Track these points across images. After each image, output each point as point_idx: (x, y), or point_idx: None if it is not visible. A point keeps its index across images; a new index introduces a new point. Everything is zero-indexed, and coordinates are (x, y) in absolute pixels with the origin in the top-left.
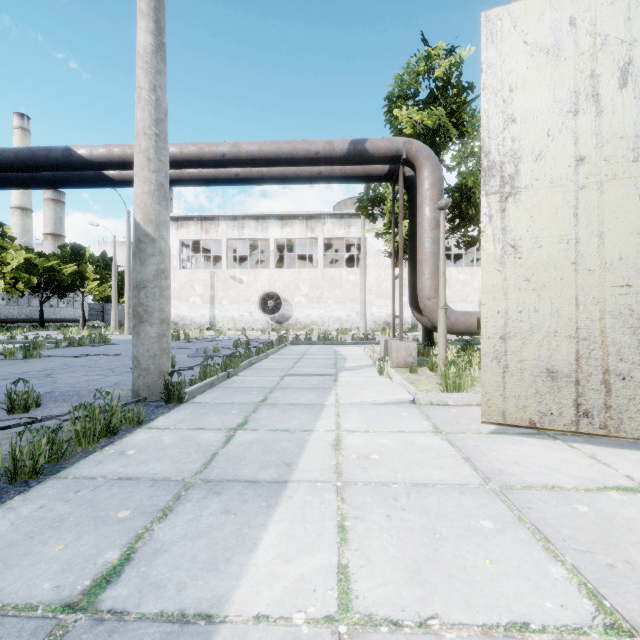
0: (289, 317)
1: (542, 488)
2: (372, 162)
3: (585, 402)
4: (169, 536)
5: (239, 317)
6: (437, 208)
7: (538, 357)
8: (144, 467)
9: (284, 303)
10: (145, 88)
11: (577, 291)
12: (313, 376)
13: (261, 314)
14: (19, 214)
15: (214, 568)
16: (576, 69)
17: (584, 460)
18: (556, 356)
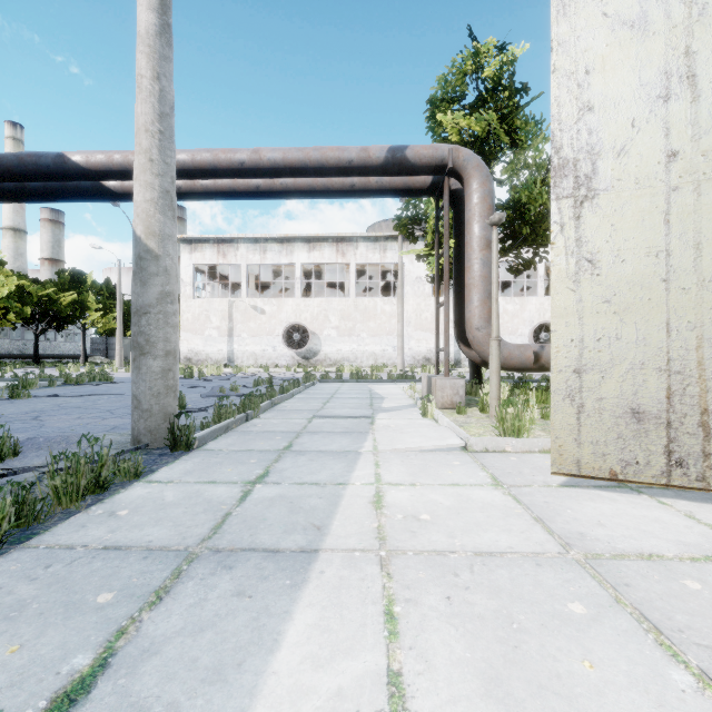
0: (317, 352)
1: (637, 557)
2: (413, 172)
3: (678, 449)
4: (162, 630)
5: (261, 352)
6: (489, 224)
7: (620, 394)
8: (138, 532)
9: (312, 336)
10: (147, 76)
11: (668, 314)
12: (346, 418)
13: (286, 349)
14: (11, 236)
15: (220, 678)
16: (667, 45)
17: (680, 520)
18: (643, 393)
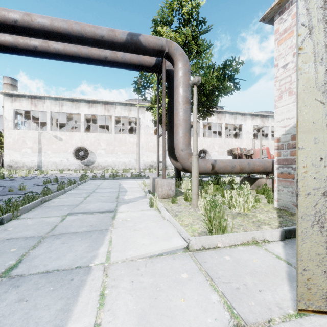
0: (94, 162)
1: None
2: (144, 52)
3: None
4: None
5: (59, 162)
6: (192, 83)
7: None
8: None
9: (90, 153)
10: None
11: None
12: (95, 213)
13: (75, 160)
14: None
15: None
16: None
17: None
18: None
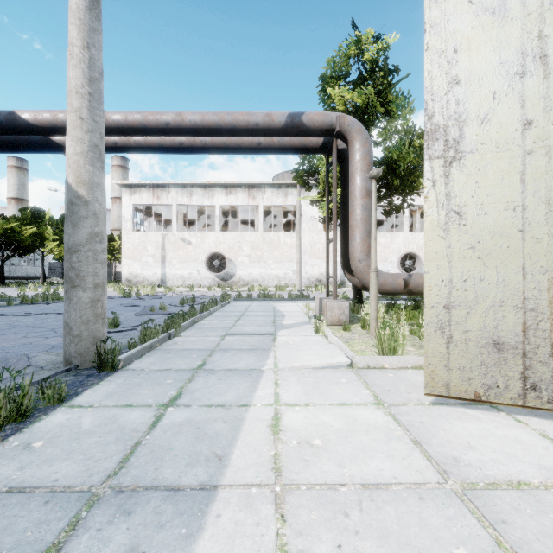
0: (233, 275)
1: (508, 486)
2: (308, 134)
3: (532, 375)
4: None
5: (188, 275)
6: (369, 177)
7: (483, 328)
8: (46, 469)
9: (228, 262)
10: (77, 45)
11: (524, 260)
12: (253, 335)
13: (208, 272)
14: None
15: None
16: (523, 29)
17: (537, 440)
18: (502, 327)
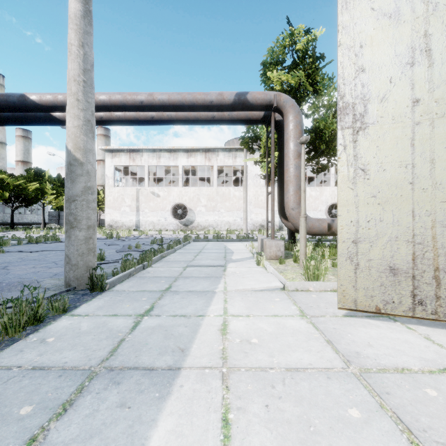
0: (193, 221)
1: (394, 371)
2: (252, 109)
3: (420, 293)
4: (62, 437)
5: (157, 221)
6: (299, 143)
7: (382, 257)
8: (58, 355)
9: (189, 211)
10: (75, 44)
11: (413, 205)
12: (208, 267)
13: (173, 219)
14: None
15: None
16: (413, 30)
17: (421, 341)
18: (397, 256)
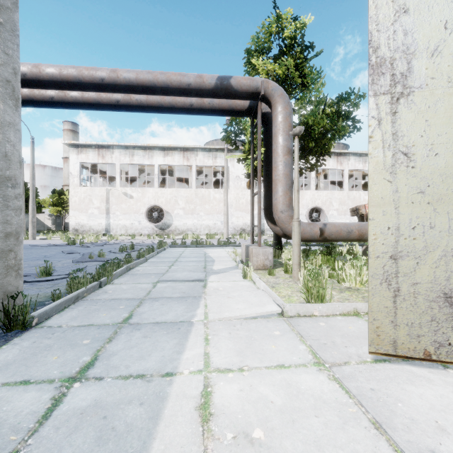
0: (170, 225)
1: None
2: (236, 96)
3: None
4: None
5: (130, 225)
6: (292, 134)
7: (434, 280)
8: None
9: (166, 214)
10: None
11: None
12: (184, 282)
13: (148, 223)
14: None
15: None
16: None
17: None
18: None
